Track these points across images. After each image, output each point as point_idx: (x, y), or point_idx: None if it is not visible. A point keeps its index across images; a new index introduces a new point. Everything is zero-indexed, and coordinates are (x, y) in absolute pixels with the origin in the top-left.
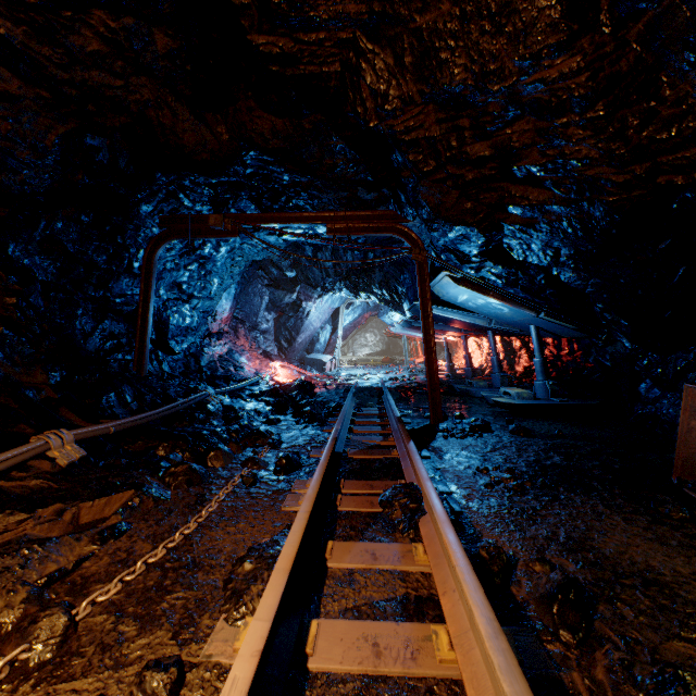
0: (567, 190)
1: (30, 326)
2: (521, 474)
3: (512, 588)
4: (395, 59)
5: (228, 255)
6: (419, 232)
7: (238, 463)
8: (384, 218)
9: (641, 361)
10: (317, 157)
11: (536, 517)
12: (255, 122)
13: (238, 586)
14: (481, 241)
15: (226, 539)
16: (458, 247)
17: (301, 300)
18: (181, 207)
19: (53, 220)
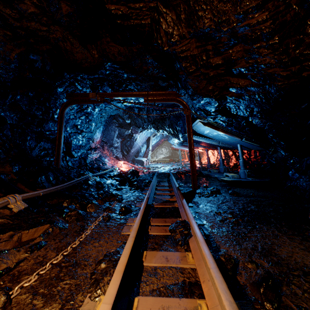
0: (258, 80)
1: (4, 144)
2: (236, 215)
3: (237, 277)
4: (176, 16)
5: (99, 112)
6: (187, 101)
7: (102, 210)
8: (170, 94)
9: (289, 161)
10: (139, 65)
11: (246, 237)
12: (110, 48)
13: (97, 277)
14: (216, 105)
15: (93, 250)
16: (205, 108)
17: (133, 133)
18: (76, 89)
19: (15, 94)
